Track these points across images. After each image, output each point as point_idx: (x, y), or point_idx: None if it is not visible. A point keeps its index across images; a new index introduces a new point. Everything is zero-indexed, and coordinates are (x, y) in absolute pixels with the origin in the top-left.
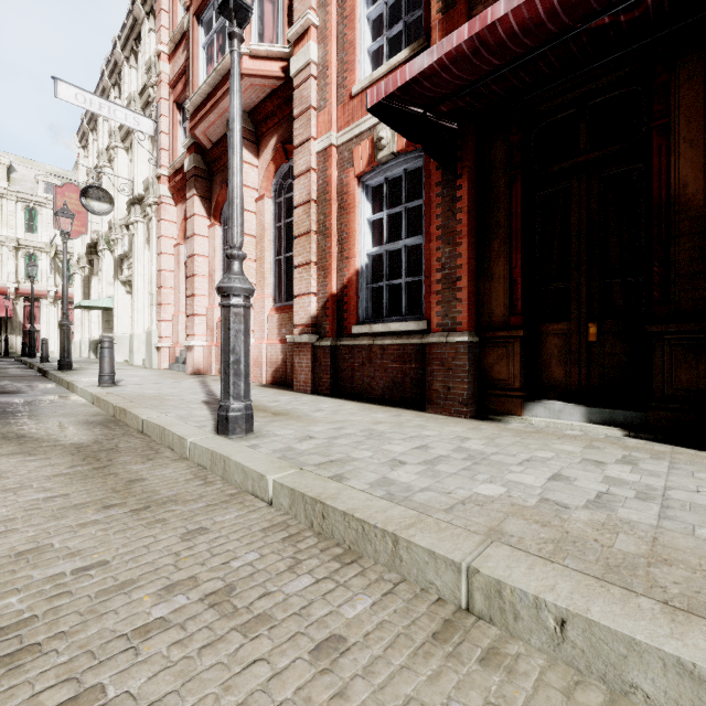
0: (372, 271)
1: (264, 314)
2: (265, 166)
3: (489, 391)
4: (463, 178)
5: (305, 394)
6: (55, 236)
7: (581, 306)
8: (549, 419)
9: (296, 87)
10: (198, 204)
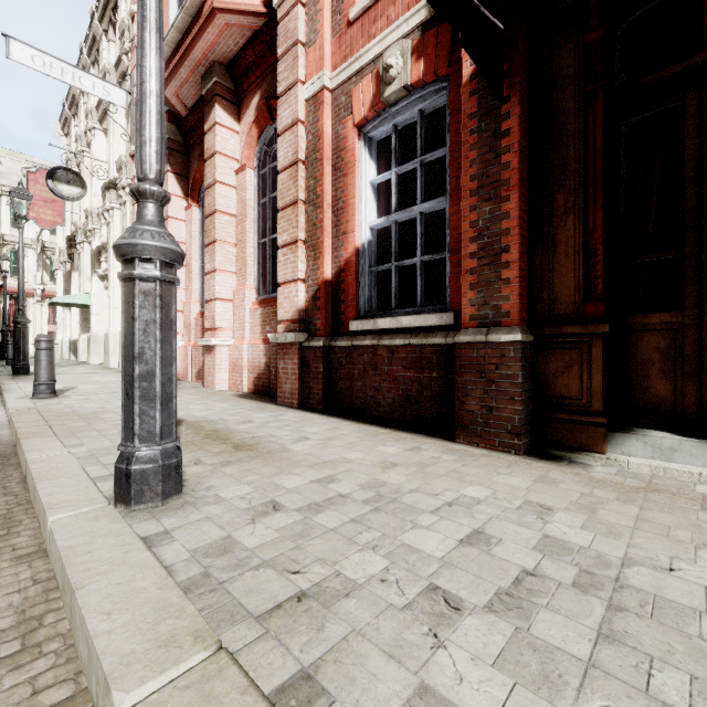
0: (376, 251)
1: (244, 309)
2: (246, 130)
3: (550, 413)
4: (512, 101)
5: (290, 409)
6: (41, 231)
7: (704, 285)
8: (655, 462)
9: (280, 21)
10: (172, 182)
